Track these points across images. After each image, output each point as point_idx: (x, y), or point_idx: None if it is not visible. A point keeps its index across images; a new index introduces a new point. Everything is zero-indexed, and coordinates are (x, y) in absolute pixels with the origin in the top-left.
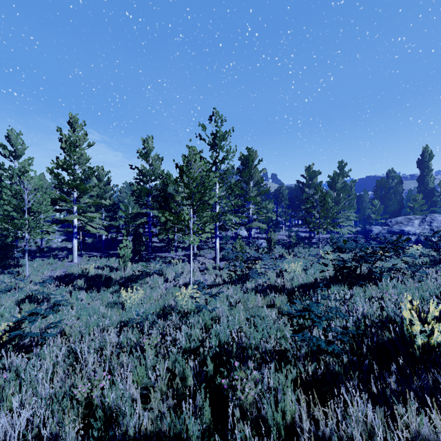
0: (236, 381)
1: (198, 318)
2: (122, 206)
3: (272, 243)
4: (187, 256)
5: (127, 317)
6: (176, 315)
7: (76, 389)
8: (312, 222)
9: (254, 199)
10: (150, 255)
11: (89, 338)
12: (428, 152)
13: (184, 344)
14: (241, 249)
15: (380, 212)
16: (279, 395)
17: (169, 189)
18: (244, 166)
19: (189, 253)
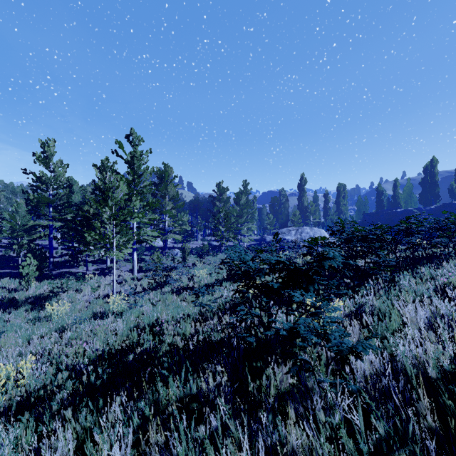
0: (163, 328)
1: (130, 313)
2: (7, 215)
3: (186, 253)
4: (101, 270)
5: (64, 323)
6: (111, 315)
7: (69, 349)
8: (218, 235)
9: (170, 212)
10: (53, 272)
11: (33, 343)
12: (304, 179)
13: (125, 327)
14: (159, 260)
15: (273, 224)
16: (184, 327)
17: (75, 198)
18: (160, 180)
19: (101, 267)
